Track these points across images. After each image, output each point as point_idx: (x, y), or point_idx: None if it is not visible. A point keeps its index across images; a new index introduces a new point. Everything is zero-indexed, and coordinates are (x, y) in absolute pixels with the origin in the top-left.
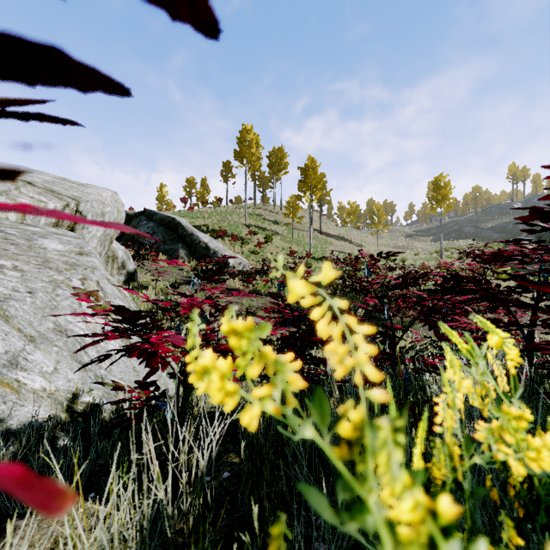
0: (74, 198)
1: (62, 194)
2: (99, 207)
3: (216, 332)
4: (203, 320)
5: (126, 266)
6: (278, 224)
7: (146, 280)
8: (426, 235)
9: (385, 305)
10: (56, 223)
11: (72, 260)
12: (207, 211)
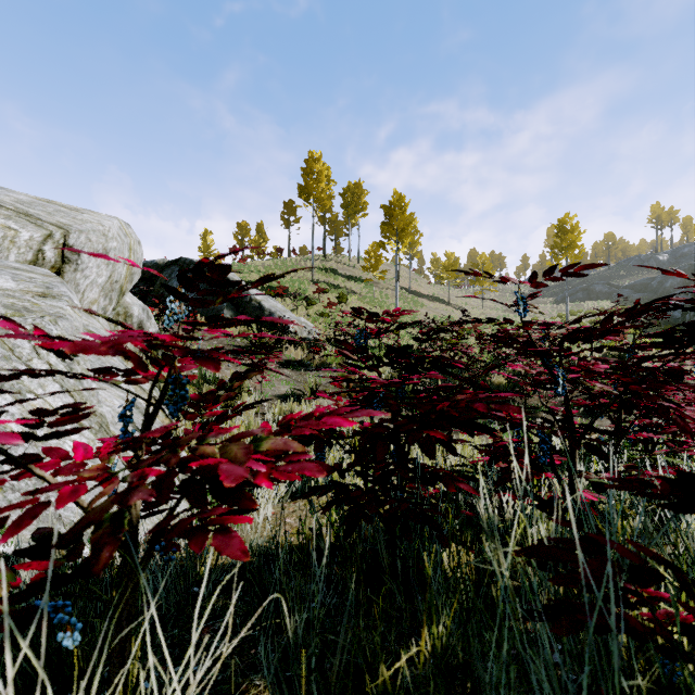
0: (60, 226)
1: (42, 220)
2: (99, 241)
3: (224, 419)
4: (177, 391)
5: (145, 329)
6: (354, 281)
7: None
8: (545, 295)
9: (558, 369)
10: (33, 261)
11: (23, 304)
12: (263, 264)
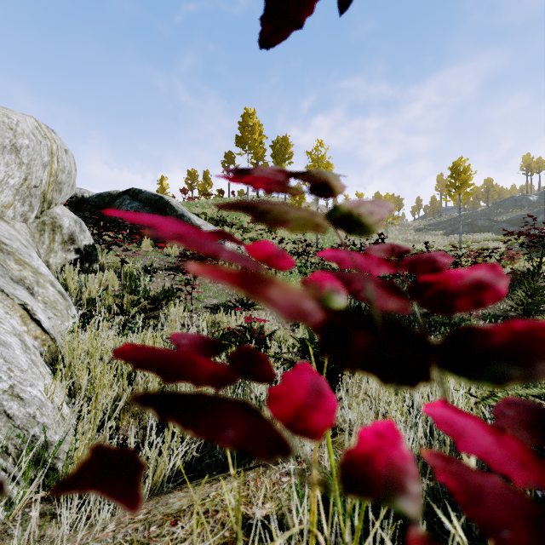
0: None
1: None
2: (5, 135)
3: None
4: None
5: (77, 241)
6: None
7: (113, 263)
8: (436, 229)
9: None
10: None
11: None
12: (208, 202)
